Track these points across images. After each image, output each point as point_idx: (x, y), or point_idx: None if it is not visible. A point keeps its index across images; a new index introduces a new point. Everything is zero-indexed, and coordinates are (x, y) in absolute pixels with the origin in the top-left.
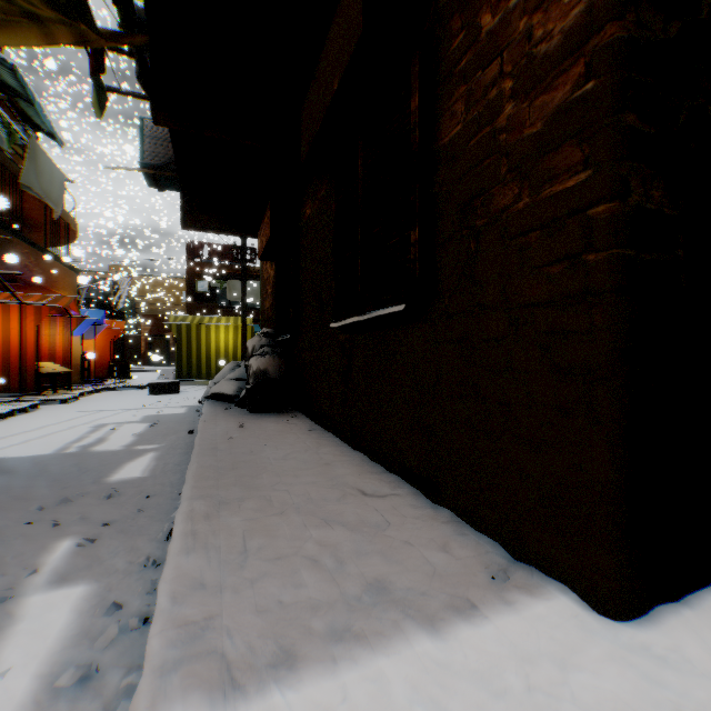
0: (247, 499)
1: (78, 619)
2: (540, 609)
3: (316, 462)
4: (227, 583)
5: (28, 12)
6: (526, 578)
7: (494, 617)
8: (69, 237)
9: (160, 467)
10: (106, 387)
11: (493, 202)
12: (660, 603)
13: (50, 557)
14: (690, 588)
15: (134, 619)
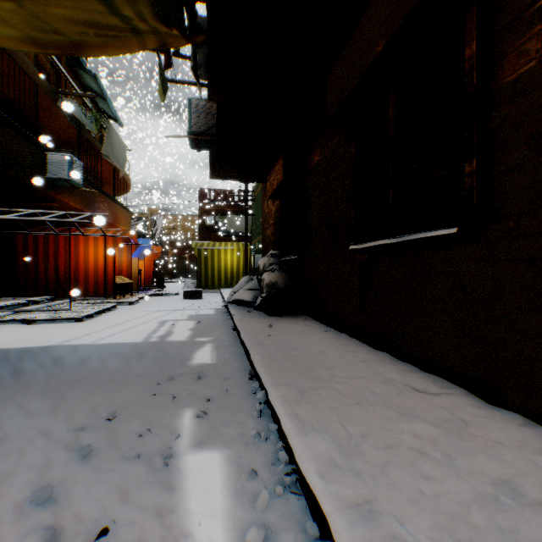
0: (319, 388)
1: (229, 480)
2: None
3: (352, 359)
4: (359, 467)
5: (133, 28)
6: None
7: None
8: (126, 189)
9: (221, 355)
10: (152, 293)
11: None
12: None
13: (182, 423)
14: None
15: (279, 487)
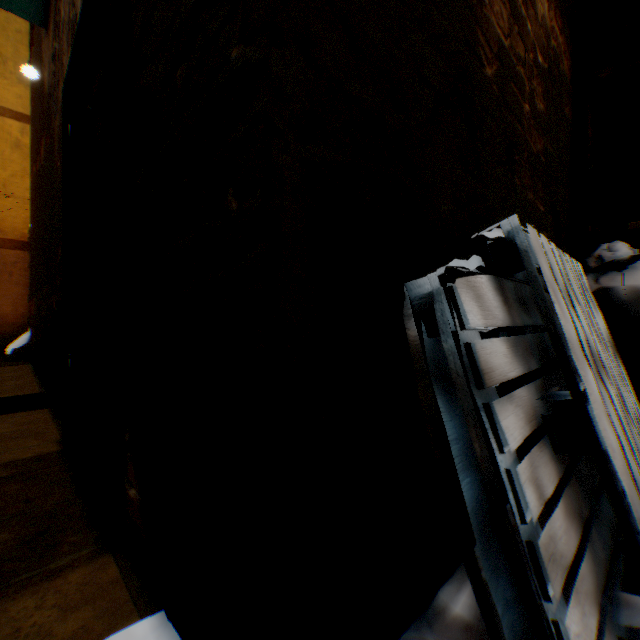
0: None
1: None
2: None
3: None
4: None
5: None
6: None
7: None
8: None
9: None
10: None
11: None
12: None
13: None
14: None
15: None
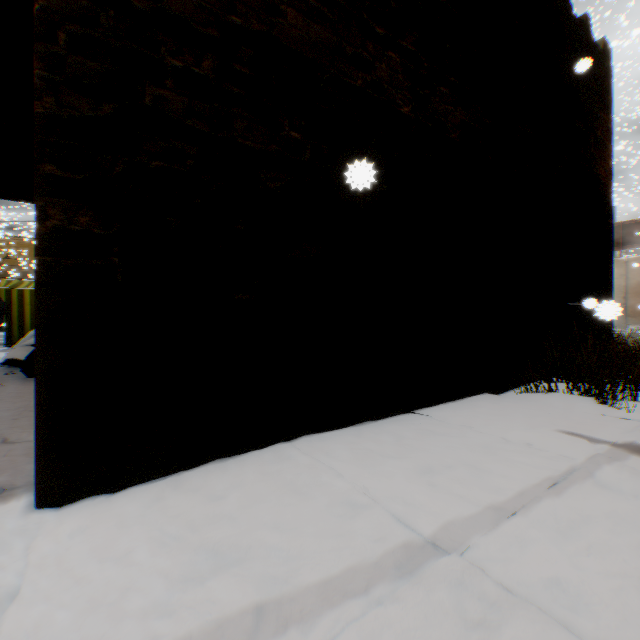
0: None
1: None
2: None
3: (8, 418)
4: None
5: None
6: (21, 491)
7: None
8: None
9: None
10: None
11: None
12: (93, 496)
13: None
14: (133, 484)
15: None
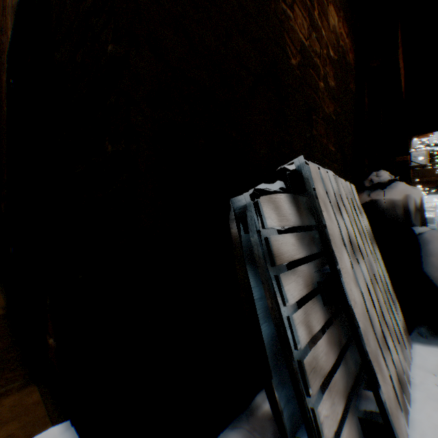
0: None
1: None
2: None
3: None
4: None
5: None
6: None
7: None
8: None
9: None
10: None
11: None
12: None
13: None
14: None
15: None
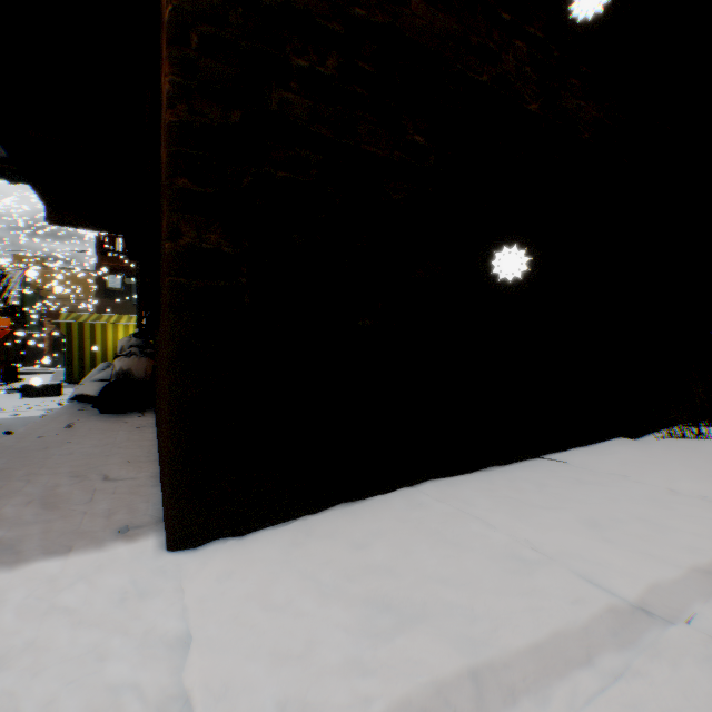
0: None
1: None
2: (122, 549)
3: (99, 455)
4: None
5: None
6: (144, 530)
7: (74, 556)
8: None
9: None
10: None
11: (163, 231)
12: (221, 538)
13: None
14: (259, 527)
15: None
